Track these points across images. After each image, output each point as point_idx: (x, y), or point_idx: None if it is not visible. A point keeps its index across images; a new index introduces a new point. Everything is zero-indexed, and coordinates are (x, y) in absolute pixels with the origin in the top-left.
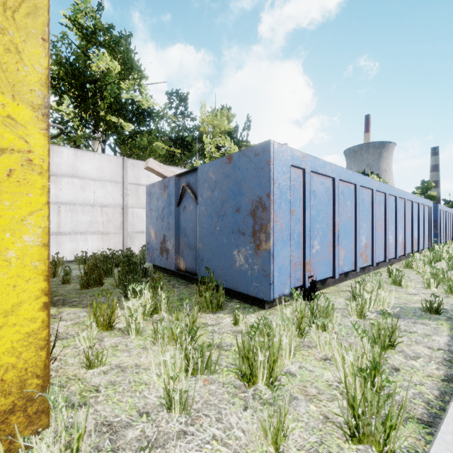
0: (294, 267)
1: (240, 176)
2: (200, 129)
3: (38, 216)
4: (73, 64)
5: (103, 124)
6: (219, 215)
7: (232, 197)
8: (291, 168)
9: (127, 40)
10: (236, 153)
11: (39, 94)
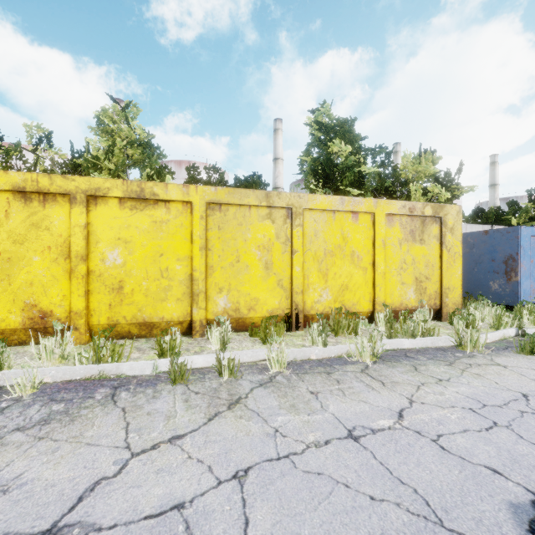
0: (532, 291)
1: (495, 242)
2: (401, 175)
3: (460, 267)
4: (328, 159)
5: (338, 193)
6: (476, 263)
7: (488, 253)
8: (531, 237)
9: (351, 124)
10: (492, 230)
11: (460, 238)
